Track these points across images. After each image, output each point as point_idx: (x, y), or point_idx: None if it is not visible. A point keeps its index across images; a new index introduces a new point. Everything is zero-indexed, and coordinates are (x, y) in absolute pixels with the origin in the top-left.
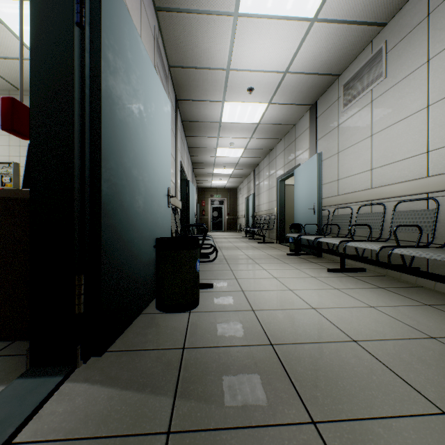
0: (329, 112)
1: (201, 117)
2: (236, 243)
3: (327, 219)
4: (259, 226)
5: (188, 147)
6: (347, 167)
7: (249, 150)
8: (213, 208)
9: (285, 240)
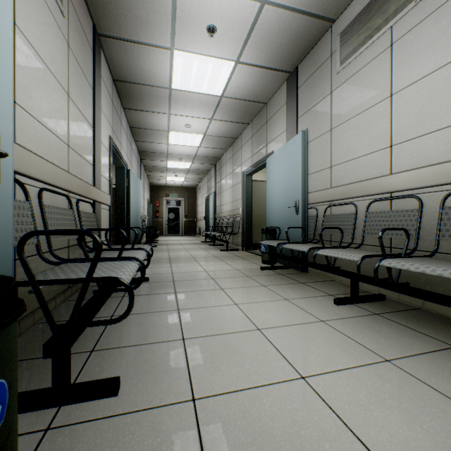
0: (316, 76)
1: (142, 75)
2: (193, 250)
3: (315, 220)
4: (221, 229)
5: (130, 127)
6: (346, 147)
7: (209, 137)
8: (168, 209)
9: (252, 247)
